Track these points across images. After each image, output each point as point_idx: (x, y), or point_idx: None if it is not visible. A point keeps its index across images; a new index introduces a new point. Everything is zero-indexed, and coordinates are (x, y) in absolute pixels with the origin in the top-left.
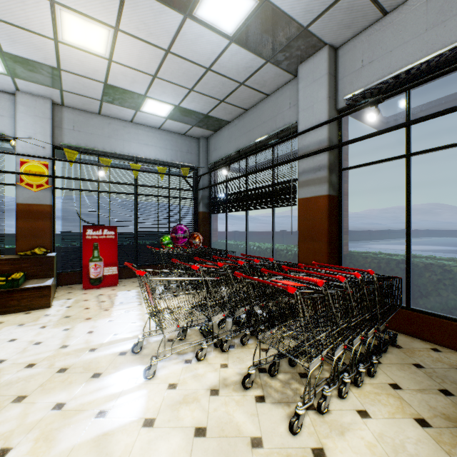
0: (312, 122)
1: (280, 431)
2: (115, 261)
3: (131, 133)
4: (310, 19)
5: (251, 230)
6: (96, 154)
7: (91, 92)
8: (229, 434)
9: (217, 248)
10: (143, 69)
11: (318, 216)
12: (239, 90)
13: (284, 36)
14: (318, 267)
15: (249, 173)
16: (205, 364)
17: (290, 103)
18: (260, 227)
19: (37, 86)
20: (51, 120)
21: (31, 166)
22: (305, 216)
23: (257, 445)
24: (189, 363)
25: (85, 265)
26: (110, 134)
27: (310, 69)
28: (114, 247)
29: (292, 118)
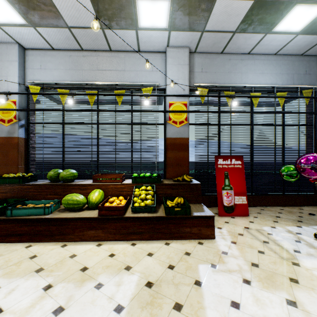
0: None
1: None
2: (243, 191)
3: (247, 65)
4: None
5: None
6: (217, 91)
7: (230, 22)
8: None
9: None
10: None
11: None
12: None
13: None
14: None
15: None
16: None
17: None
18: None
19: (184, 34)
20: (188, 65)
21: (175, 107)
22: None
23: None
24: None
25: (218, 193)
26: (229, 70)
27: None
28: (241, 176)
29: None
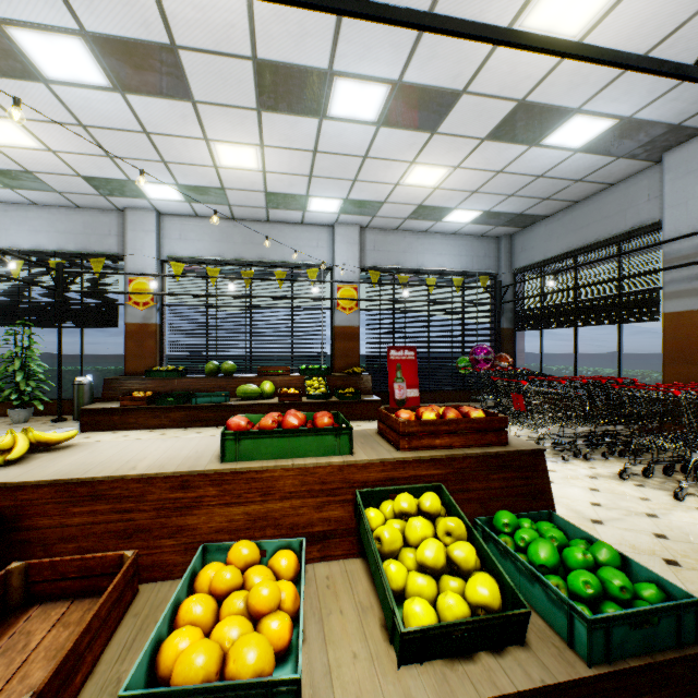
0: (685, 222)
1: (664, 499)
2: (416, 383)
3: (424, 245)
4: (685, 118)
5: (546, 351)
6: (391, 272)
7: (400, 214)
8: (619, 493)
9: (525, 373)
10: (465, 189)
11: (694, 334)
12: (572, 186)
13: (646, 136)
14: (697, 385)
15: (589, 284)
16: (572, 465)
17: (648, 194)
18: (561, 347)
19: (355, 217)
20: (359, 244)
21: (345, 291)
22: (673, 333)
23: (645, 500)
24: (556, 463)
25: (390, 386)
26: (405, 249)
27: (681, 158)
28: (414, 368)
29: (652, 213)
